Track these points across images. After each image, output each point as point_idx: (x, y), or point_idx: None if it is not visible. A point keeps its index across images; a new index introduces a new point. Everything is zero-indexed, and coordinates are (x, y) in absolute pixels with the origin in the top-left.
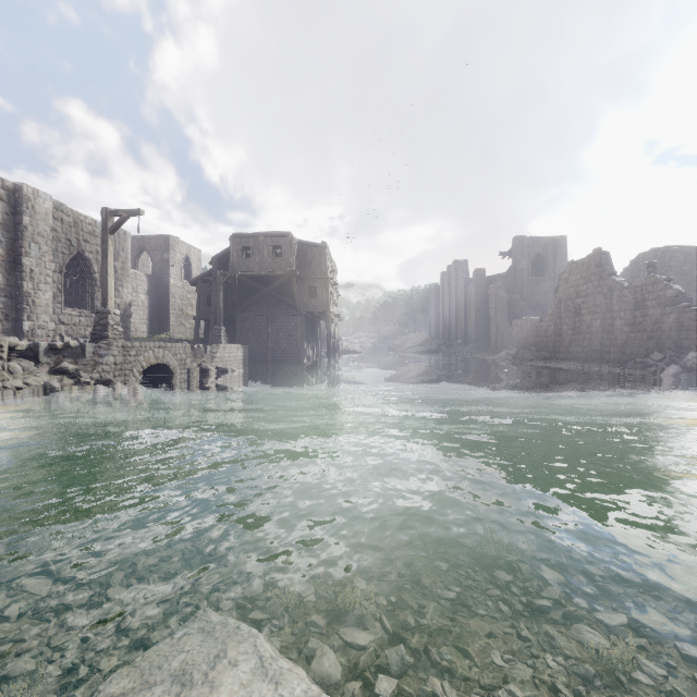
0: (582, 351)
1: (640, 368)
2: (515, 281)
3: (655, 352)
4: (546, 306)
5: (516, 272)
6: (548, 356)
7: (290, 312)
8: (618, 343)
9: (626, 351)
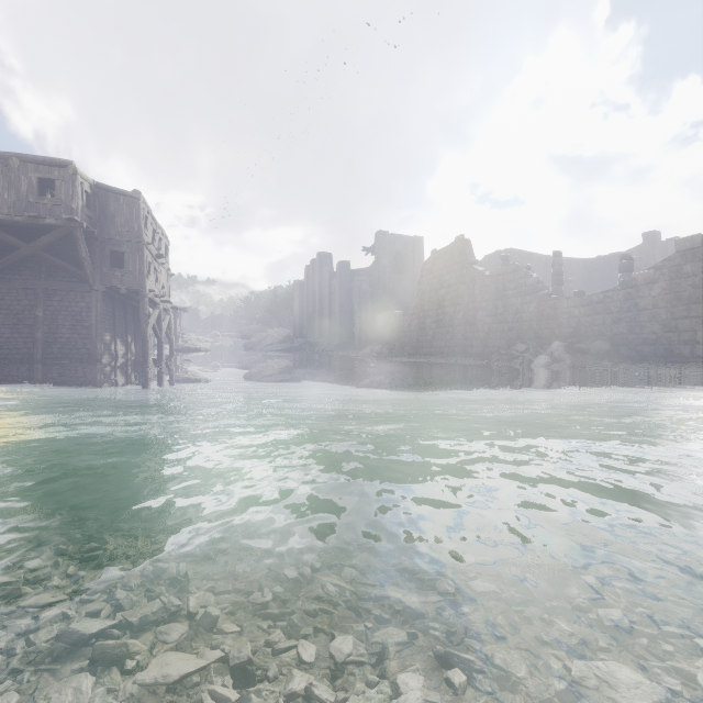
0: (445, 345)
1: (507, 360)
2: (378, 277)
3: (518, 343)
4: (406, 304)
5: (379, 268)
6: (412, 352)
7: (77, 285)
8: (480, 336)
9: (488, 343)
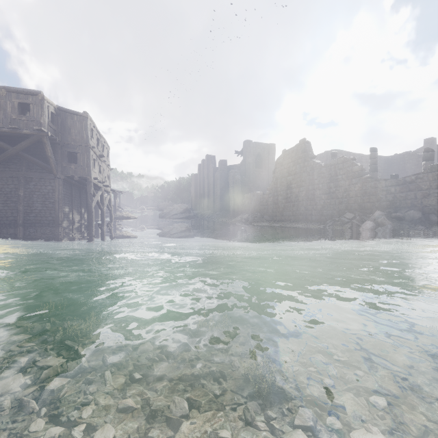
0: (292, 214)
1: (339, 225)
2: (245, 170)
3: (347, 212)
4: (263, 188)
5: (246, 164)
6: (269, 219)
7: (46, 175)
8: (317, 207)
9: (324, 213)
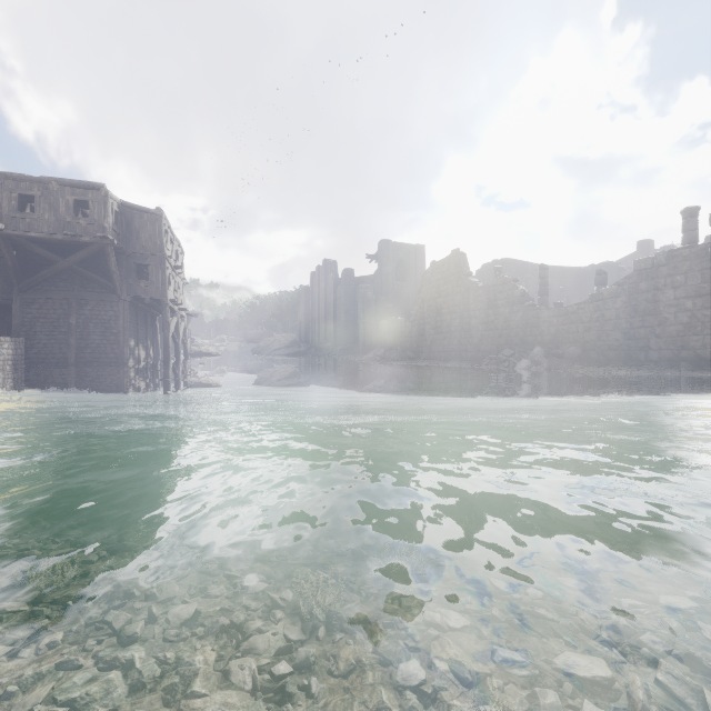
0: (443, 350)
1: (496, 364)
2: (382, 284)
3: (506, 348)
4: (408, 310)
5: (383, 275)
6: (413, 356)
7: (106, 296)
8: (474, 341)
9: (481, 348)
